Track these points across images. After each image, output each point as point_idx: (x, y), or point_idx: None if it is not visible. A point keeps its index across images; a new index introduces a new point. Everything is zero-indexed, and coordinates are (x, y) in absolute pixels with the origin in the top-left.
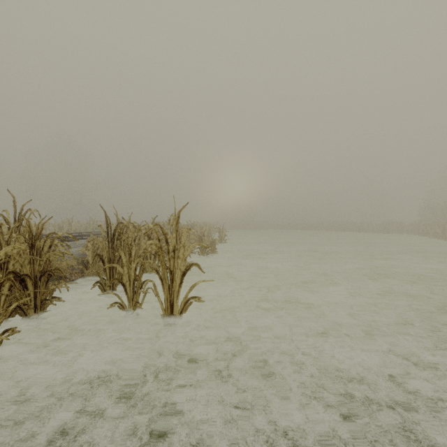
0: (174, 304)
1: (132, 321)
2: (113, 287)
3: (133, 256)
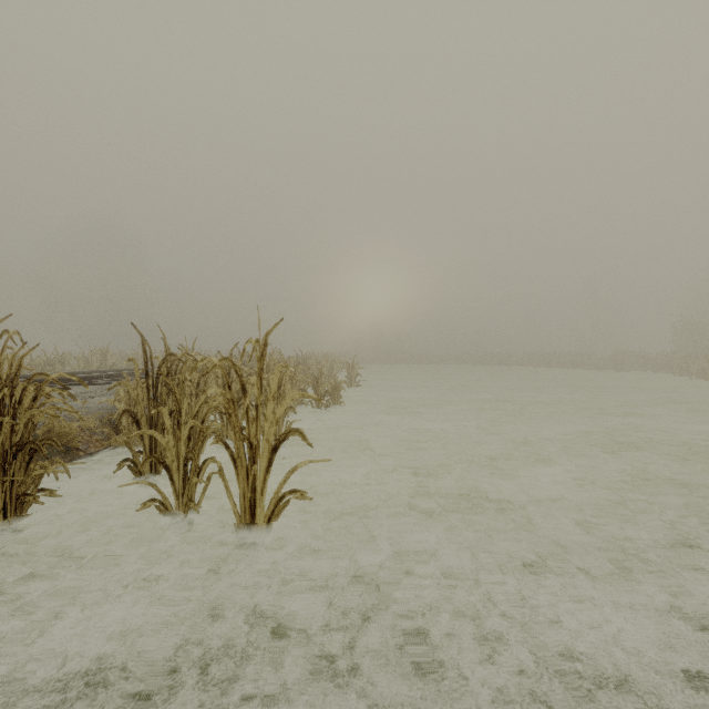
0: (258, 504)
1: (182, 534)
2: (156, 468)
3: (183, 416)
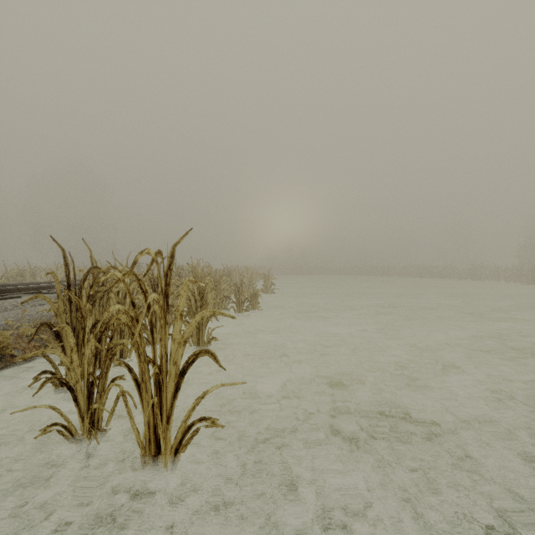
0: (163, 433)
1: (85, 460)
2: None
3: (86, 334)
